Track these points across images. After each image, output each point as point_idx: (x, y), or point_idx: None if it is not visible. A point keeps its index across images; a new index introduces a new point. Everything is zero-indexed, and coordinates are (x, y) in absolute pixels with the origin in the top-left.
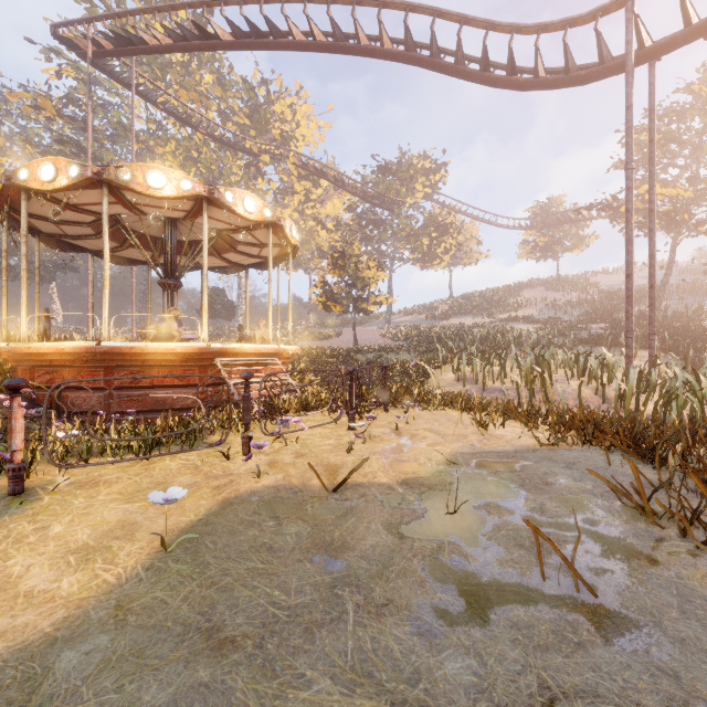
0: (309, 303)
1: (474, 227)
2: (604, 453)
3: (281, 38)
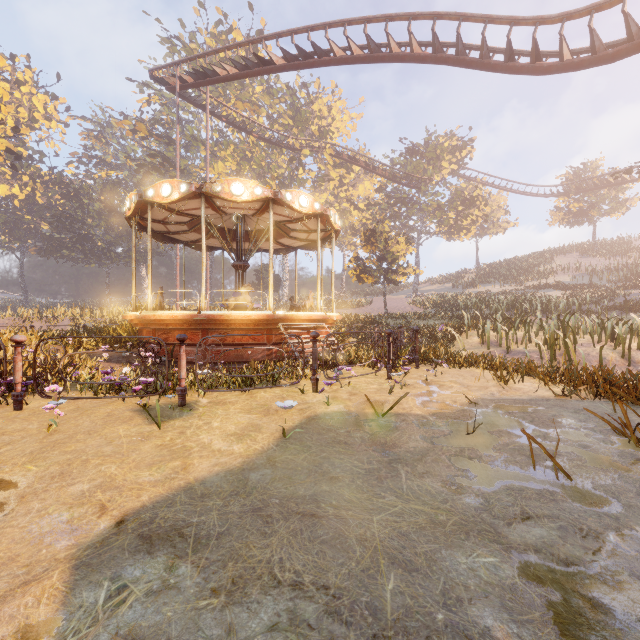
0: (343, 275)
1: (501, 197)
2: (615, 404)
3: (324, 56)
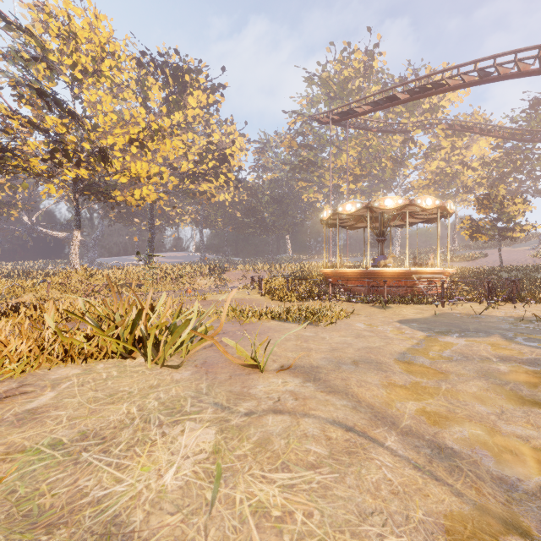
0: (454, 230)
1: None
2: None
3: (440, 87)
